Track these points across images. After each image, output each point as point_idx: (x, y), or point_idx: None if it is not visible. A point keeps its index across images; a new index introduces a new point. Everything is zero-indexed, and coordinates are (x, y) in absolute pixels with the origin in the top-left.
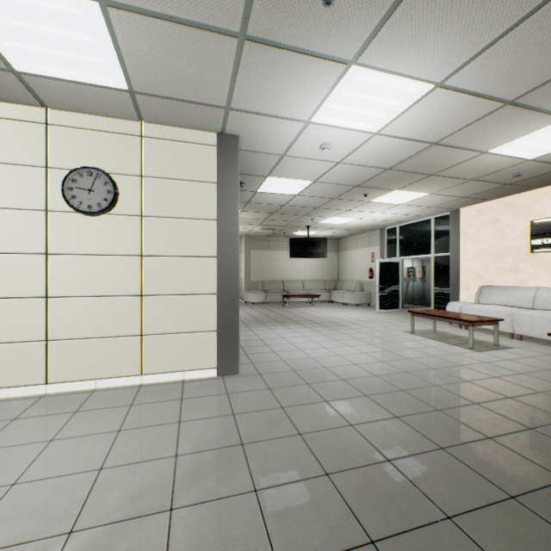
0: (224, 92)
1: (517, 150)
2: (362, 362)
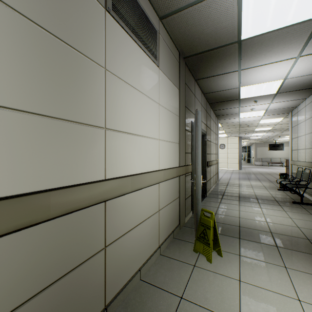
0: (238, 135)
1: None
2: (265, 171)
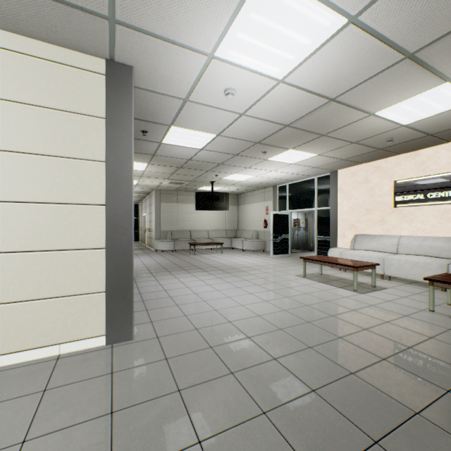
0: None
1: (398, 114)
2: (266, 312)
